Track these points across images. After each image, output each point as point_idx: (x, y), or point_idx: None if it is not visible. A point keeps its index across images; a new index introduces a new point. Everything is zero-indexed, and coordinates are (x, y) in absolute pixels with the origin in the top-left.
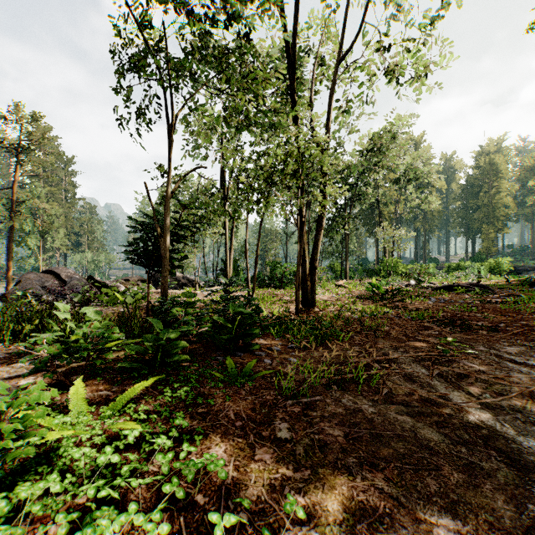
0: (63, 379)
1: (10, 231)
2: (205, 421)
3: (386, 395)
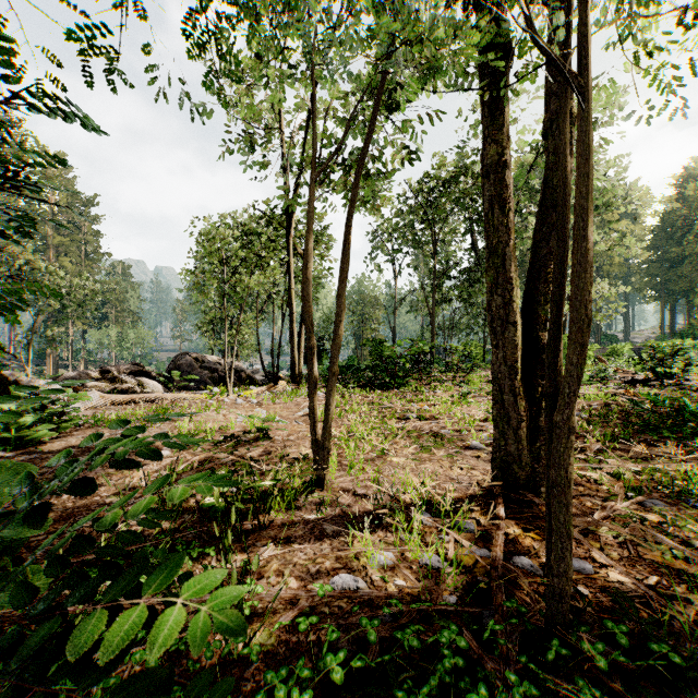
0: None
1: None
2: None
3: None
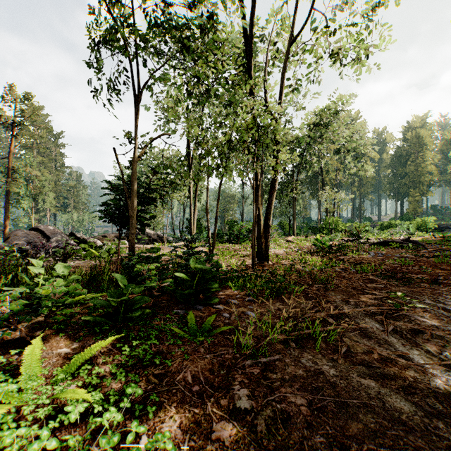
0: (24, 335)
1: (7, 194)
2: (161, 385)
3: (345, 354)
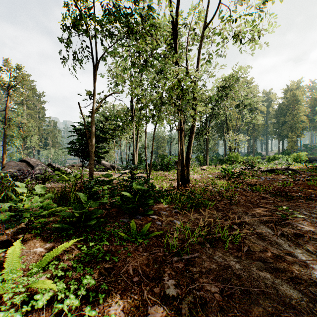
0: (10, 238)
1: (4, 136)
2: (109, 277)
3: (246, 252)
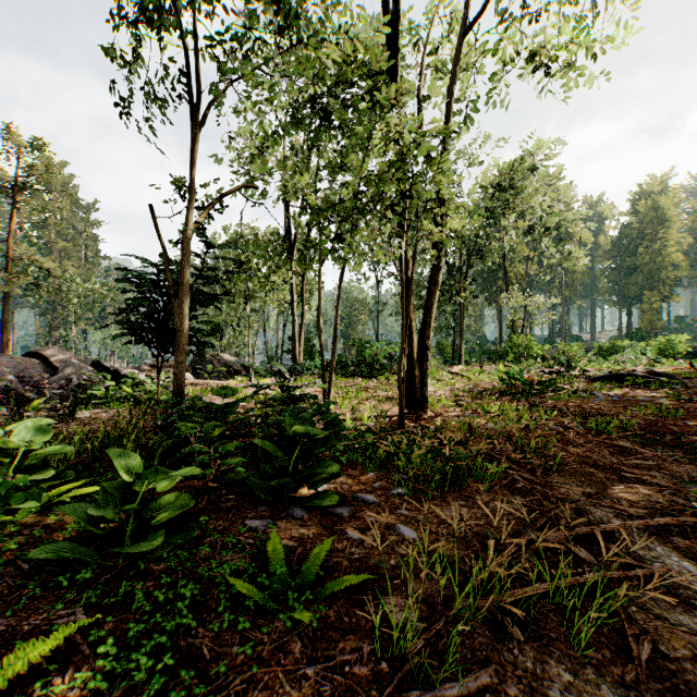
0: None
1: (5, 299)
2: None
3: (650, 662)
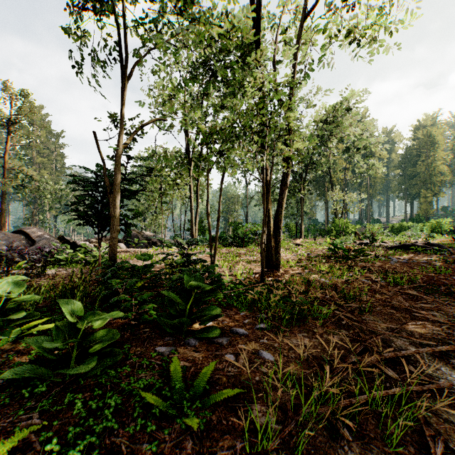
0: None
1: (2, 195)
2: None
3: None
